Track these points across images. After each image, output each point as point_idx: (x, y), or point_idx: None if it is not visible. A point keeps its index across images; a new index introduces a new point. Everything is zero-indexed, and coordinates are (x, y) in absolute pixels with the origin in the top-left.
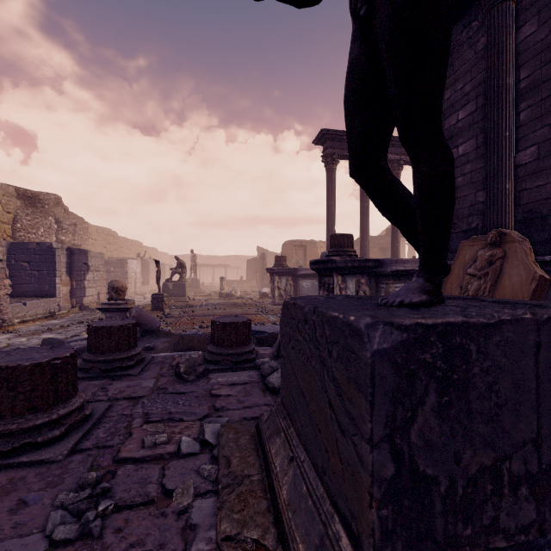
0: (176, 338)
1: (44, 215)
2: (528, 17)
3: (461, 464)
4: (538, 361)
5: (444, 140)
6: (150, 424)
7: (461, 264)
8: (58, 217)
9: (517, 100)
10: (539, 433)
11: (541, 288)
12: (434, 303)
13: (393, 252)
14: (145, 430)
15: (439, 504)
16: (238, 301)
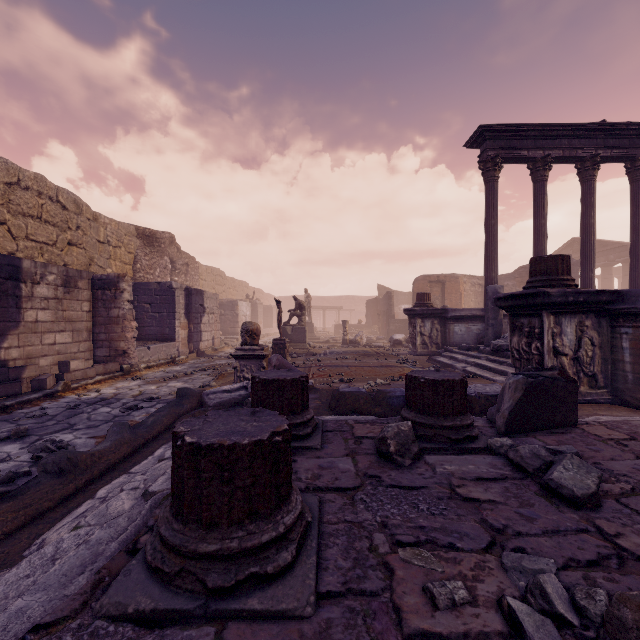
0: (333, 396)
1: (160, 255)
2: None
3: None
4: None
5: None
6: (407, 550)
7: None
8: (171, 257)
9: None
10: None
11: None
12: None
13: (585, 286)
14: (409, 563)
15: None
16: (367, 350)
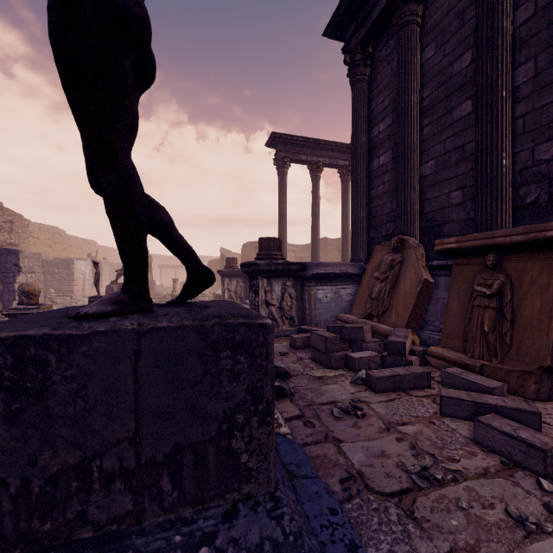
0: None
1: None
2: (429, 41)
3: (38, 465)
4: (138, 367)
5: (120, 162)
6: None
7: (372, 268)
8: None
9: (422, 116)
10: (138, 432)
11: (426, 291)
12: (128, 313)
13: (343, 255)
14: None
15: (8, 504)
16: None
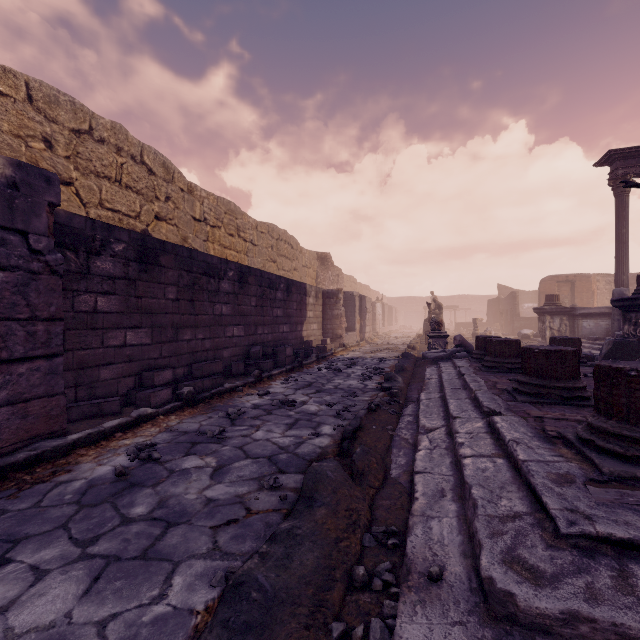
0: None
1: (327, 270)
2: None
3: None
4: None
5: None
6: None
7: None
8: None
9: None
10: None
11: None
12: None
13: None
14: None
15: None
16: None
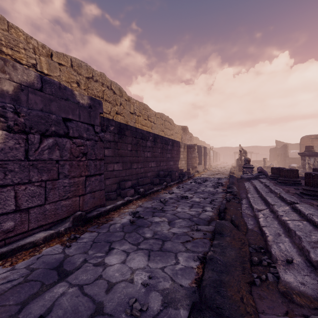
0: None
1: (186, 135)
2: None
3: None
4: None
5: None
6: None
7: None
8: None
9: None
10: None
11: None
12: None
13: None
14: None
15: None
16: None
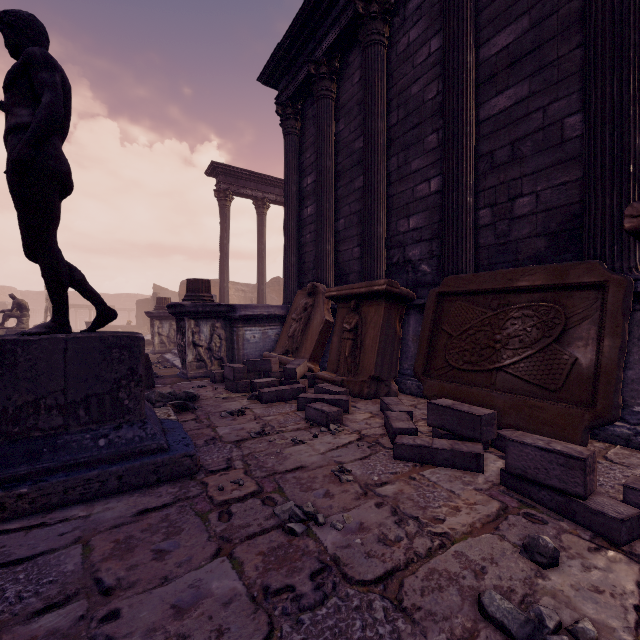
0: None
1: None
2: (340, 116)
3: (12, 400)
4: (66, 356)
5: (52, 250)
6: None
7: (294, 310)
8: None
9: (336, 179)
10: (66, 387)
11: (327, 329)
12: (56, 333)
13: None
14: None
15: None
16: None
